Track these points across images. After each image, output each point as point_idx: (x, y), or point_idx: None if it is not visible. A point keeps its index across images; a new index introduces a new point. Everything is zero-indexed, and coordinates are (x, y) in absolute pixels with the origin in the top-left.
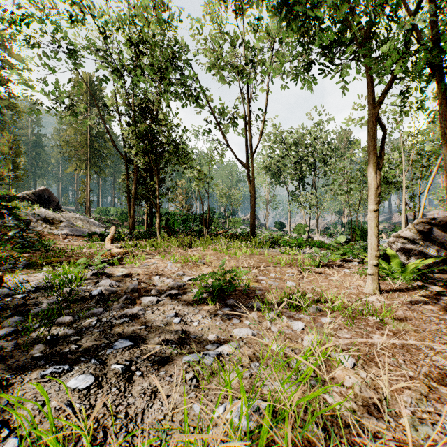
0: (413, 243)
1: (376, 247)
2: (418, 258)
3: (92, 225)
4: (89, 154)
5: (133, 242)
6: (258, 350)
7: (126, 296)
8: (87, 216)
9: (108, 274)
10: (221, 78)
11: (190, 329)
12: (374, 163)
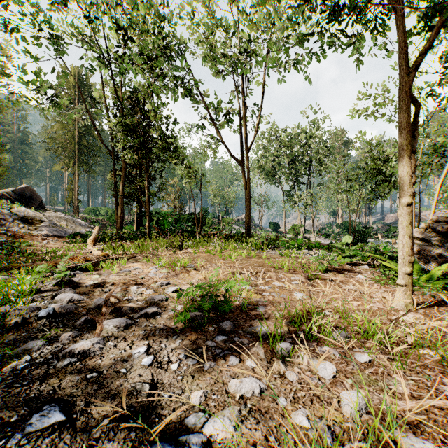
0: (429, 244)
1: (409, 251)
2: (437, 261)
3: (78, 225)
4: (77, 152)
5: (116, 243)
6: (273, 427)
7: (86, 318)
8: (75, 216)
9: (77, 283)
10: (215, 69)
11: (165, 378)
12: (408, 144)
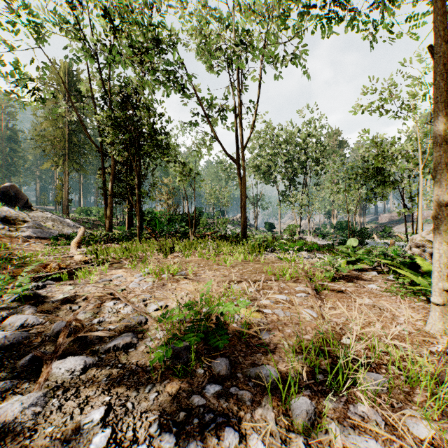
0: None
1: (447, 262)
2: None
3: (66, 225)
4: (67, 149)
5: (101, 246)
6: None
7: (34, 354)
8: (65, 216)
9: (43, 297)
10: (209, 63)
11: None
12: (446, 130)
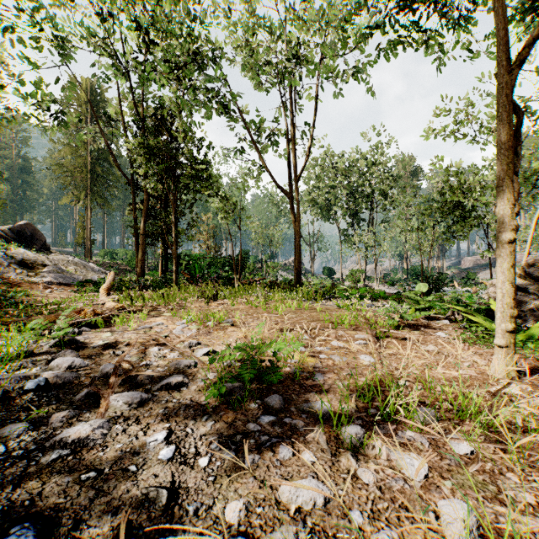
0: (525, 293)
1: (511, 302)
2: (536, 314)
3: (90, 270)
4: (89, 181)
5: (135, 292)
6: None
7: (88, 390)
8: (87, 260)
9: (82, 343)
10: (257, 80)
11: (190, 479)
12: (509, 163)
